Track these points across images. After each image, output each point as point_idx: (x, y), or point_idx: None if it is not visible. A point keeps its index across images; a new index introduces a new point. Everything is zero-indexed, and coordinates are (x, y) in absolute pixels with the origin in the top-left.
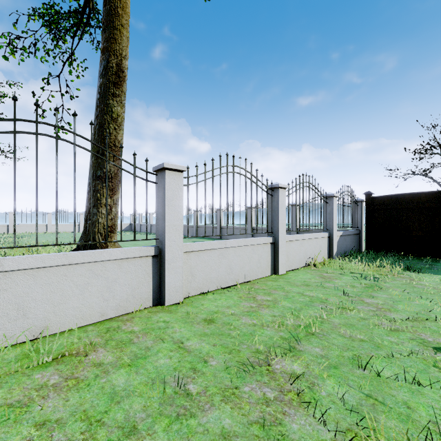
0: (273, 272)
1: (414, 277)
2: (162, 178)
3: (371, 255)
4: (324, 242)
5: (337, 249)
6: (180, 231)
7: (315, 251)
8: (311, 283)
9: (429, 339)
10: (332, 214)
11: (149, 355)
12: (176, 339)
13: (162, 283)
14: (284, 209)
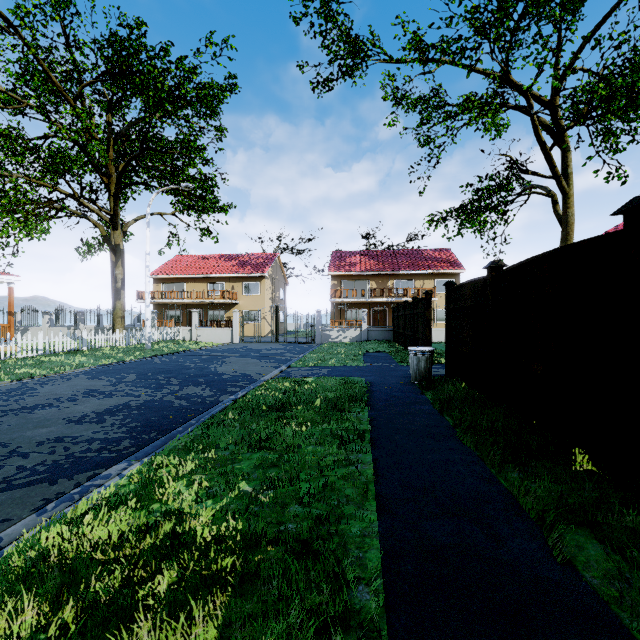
0: None
1: None
2: None
3: None
4: None
5: None
6: None
7: None
8: None
9: None
10: None
11: None
12: None
13: None
14: None
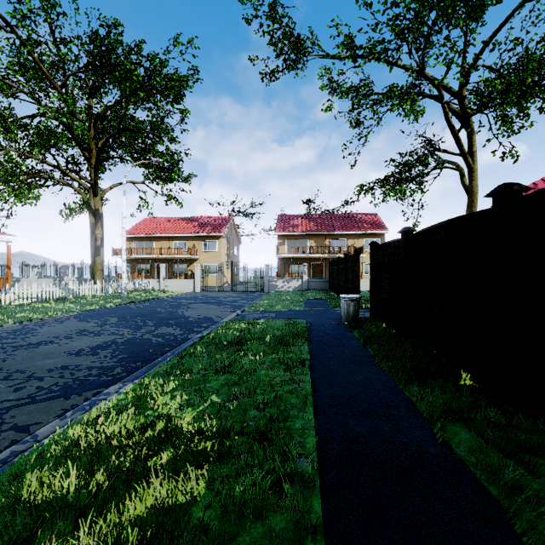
0: None
1: None
2: None
3: None
4: None
5: None
6: None
7: None
8: None
9: None
10: None
11: None
12: None
13: None
14: None
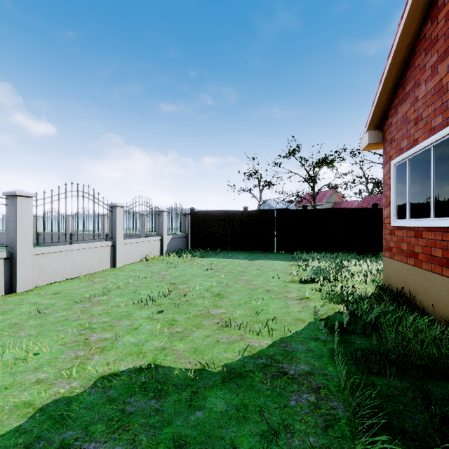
0: (112, 266)
1: (197, 260)
2: (14, 202)
3: (188, 251)
4: (157, 244)
5: (169, 248)
6: (30, 240)
7: (149, 250)
8: (136, 269)
9: (173, 281)
10: (163, 224)
11: (14, 310)
12: (32, 302)
13: (13, 278)
14: (122, 221)
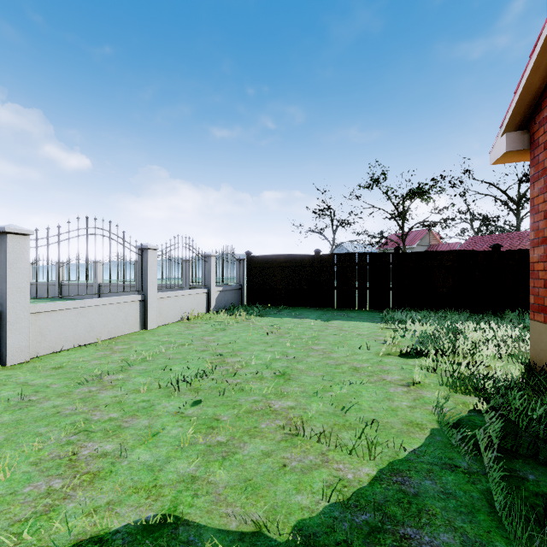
0: (143, 328)
1: (254, 320)
2: (3, 241)
3: (243, 307)
4: (202, 298)
5: (218, 304)
6: (26, 293)
7: (192, 306)
8: (173, 332)
9: (220, 351)
10: (210, 272)
11: None
12: (20, 382)
13: (2, 345)
14: (155, 268)
